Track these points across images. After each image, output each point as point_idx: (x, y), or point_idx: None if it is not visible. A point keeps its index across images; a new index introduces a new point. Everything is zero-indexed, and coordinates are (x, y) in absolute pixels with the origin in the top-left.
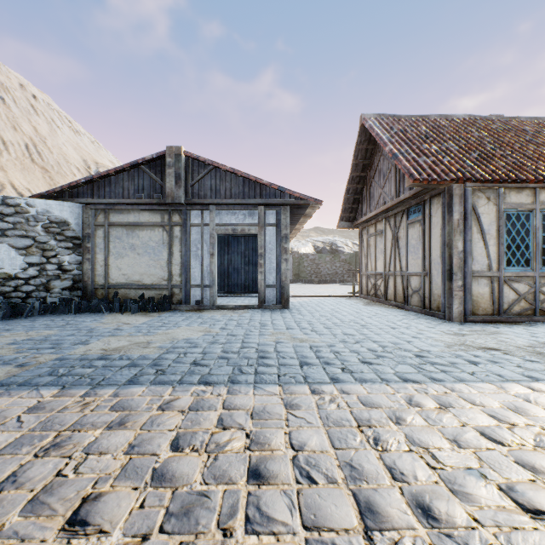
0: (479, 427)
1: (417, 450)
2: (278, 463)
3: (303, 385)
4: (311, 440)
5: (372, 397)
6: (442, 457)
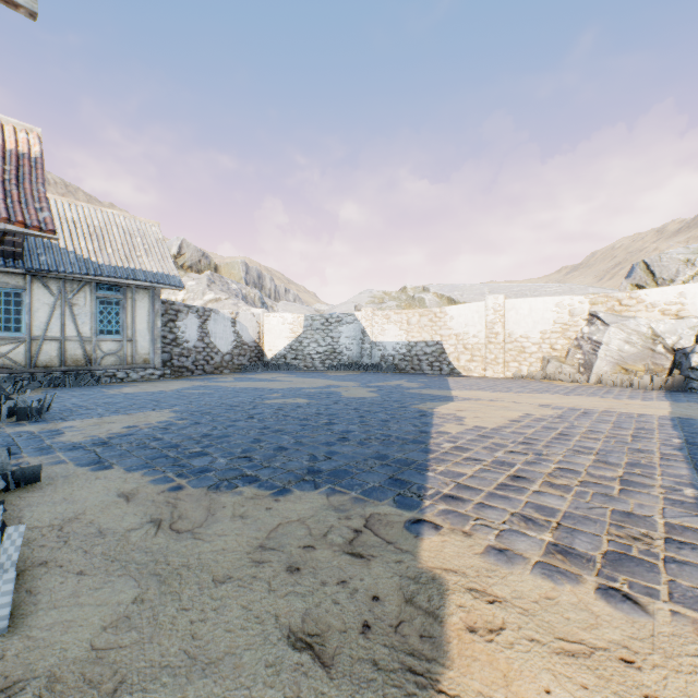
0: (581, 472)
1: (563, 453)
2: (568, 437)
3: (685, 459)
4: (584, 443)
5: (650, 468)
6: (554, 454)
